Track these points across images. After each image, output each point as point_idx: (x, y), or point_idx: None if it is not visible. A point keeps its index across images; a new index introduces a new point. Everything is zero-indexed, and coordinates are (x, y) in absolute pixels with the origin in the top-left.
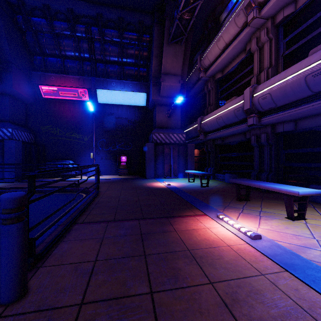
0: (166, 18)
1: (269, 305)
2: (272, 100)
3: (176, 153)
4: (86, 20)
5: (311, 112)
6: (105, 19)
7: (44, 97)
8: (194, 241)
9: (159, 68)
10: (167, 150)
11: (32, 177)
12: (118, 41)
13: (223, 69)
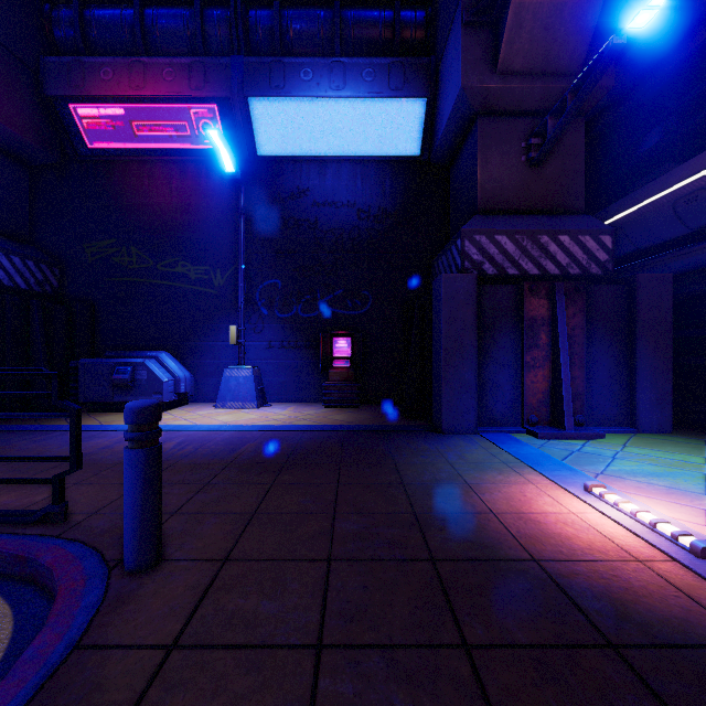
0: None
1: None
2: None
3: (579, 317)
4: None
5: None
6: None
7: (91, 146)
8: None
9: None
10: (535, 306)
11: None
12: None
13: None
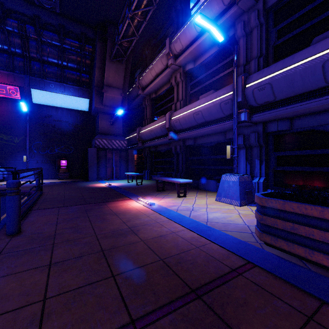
0: (108, 38)
1: (141, 220)
2: (180, 124)
3: (118, 157)
4: (19, 16)
5: (198, 135)
6: (43, 21)
7: None
8: (118, 209)
9: (102, 79)
10: (109, 155)
11: (16, 173)
12: (58, 45)
13: (156, 91)
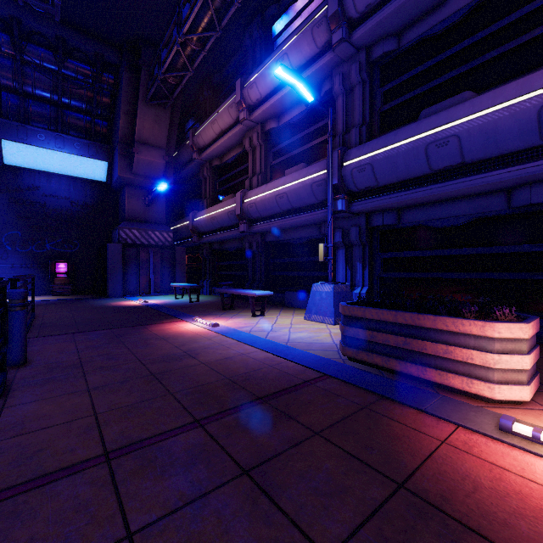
0: (143, 67)
1: (200, 344)
2: (257, 210)
3: (158, 259)
4: None
5: (283, 227)
6: (26, 28)
7: None
8: (166, 333)
9: (131, 132)
10: (144, 255)
11: (16, 281)
12: (54, 69)
13: (221, 156)
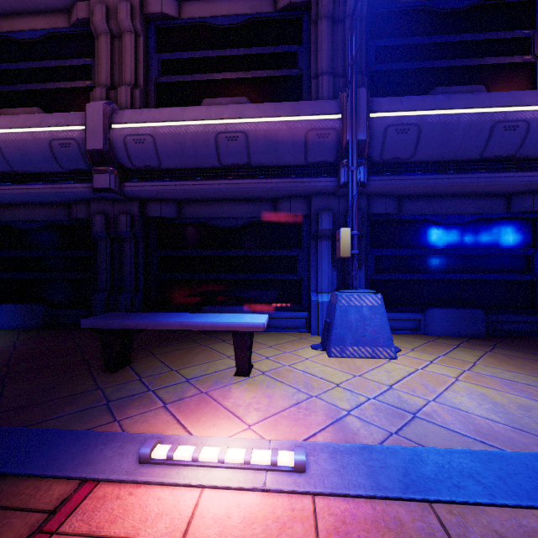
0: None
1: None
2: (156, 152)
3: None
4: None
5: (211, 194)
6: None
7: None
8: None
9: None
10: None
11: None
12: None
13: None
